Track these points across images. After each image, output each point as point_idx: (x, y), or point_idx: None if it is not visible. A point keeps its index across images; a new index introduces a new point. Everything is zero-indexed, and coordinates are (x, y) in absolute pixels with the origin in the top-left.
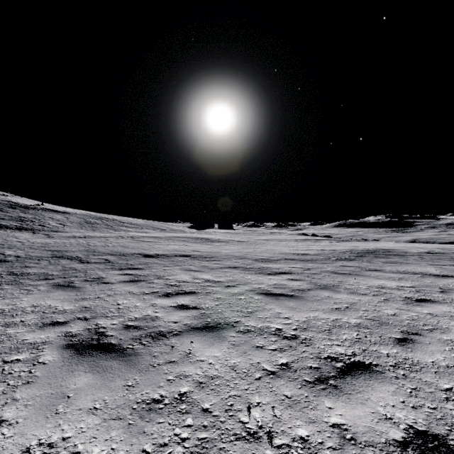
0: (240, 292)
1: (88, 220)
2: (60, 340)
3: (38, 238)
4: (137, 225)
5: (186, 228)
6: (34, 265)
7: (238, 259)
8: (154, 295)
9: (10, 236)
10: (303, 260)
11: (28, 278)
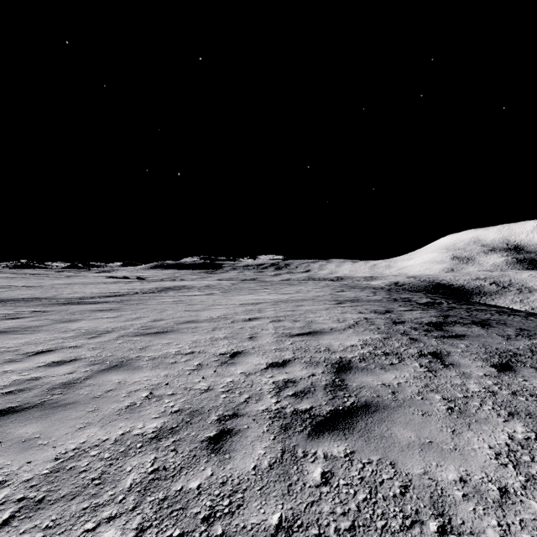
0: (74, 312)
1: None
2: None
3: None
4: None
5: None
6: None
7: (49, 299)
8: None
9: None
10: (116, 296)
11: None
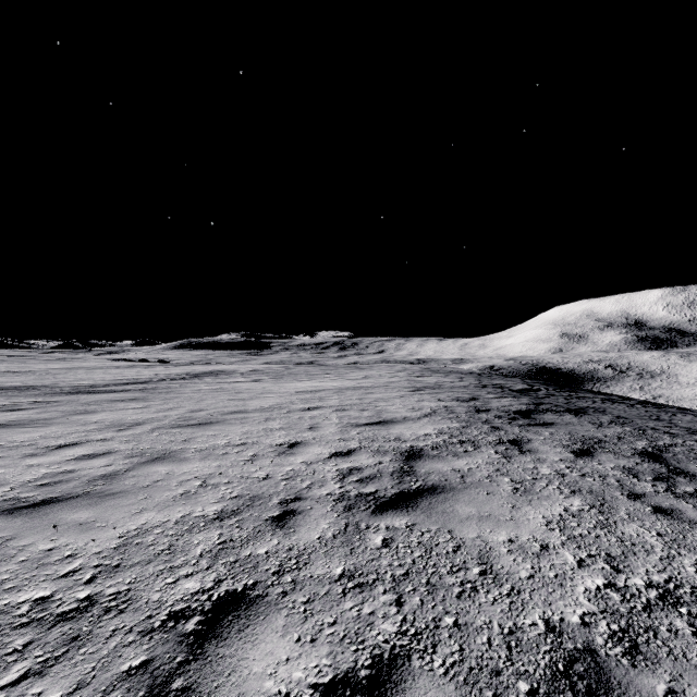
0: (88, 402)
1: None
2: None
3: None
4: None
5: None
6: None
7: (49, 388)
8: None
9: None
10: (137, 383)
11: None
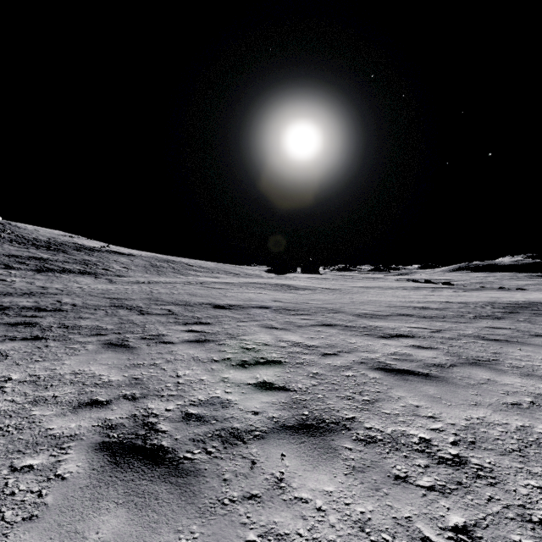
0: (346, 365)
1: (154, 263)
2: (94, 433)
3: (100, 284)
4: (207, 269)
5: (263, 273)
6: (89, 316)
7: (333, 313)
8: (225, 364)
9: (72, 281)
10: (426, 317)
11: (78, 332)
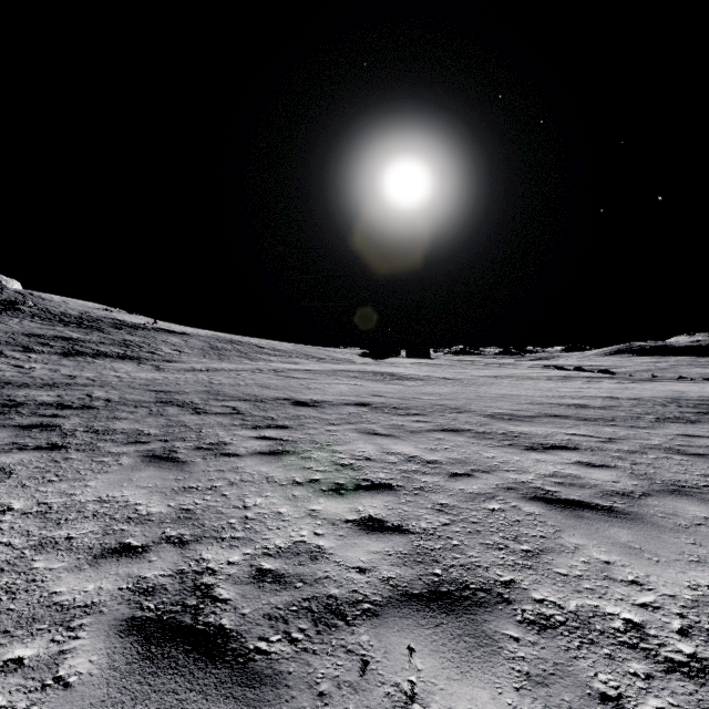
0: (487, 492)
1: (214, 344)
2: (120, 602)
3: (143, 372)
4: (284, 352)
5: (357, 357)
6: (127, 416)
7: (456, 413)
8: (312, 488)
9: (108, 368)
10: (587, 419)
11: (110, 439)
